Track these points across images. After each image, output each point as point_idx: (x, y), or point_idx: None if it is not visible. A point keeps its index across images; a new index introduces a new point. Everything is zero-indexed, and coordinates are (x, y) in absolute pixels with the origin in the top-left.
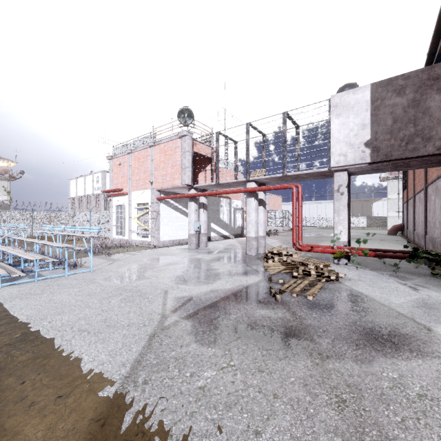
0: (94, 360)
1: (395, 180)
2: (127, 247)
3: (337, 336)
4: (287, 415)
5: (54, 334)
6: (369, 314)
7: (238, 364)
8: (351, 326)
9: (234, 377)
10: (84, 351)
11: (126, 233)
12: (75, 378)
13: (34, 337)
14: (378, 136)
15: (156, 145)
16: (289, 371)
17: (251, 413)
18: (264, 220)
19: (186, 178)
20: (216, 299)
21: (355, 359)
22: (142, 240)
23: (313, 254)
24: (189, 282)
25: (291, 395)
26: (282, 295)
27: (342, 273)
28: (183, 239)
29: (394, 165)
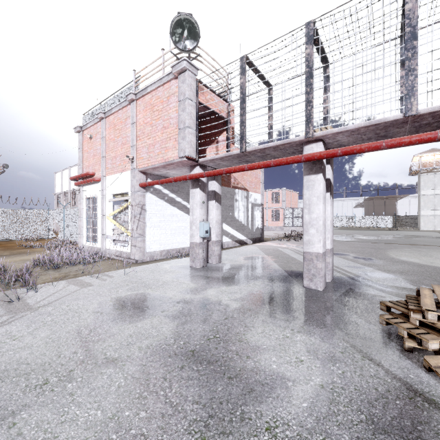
0: None
1: (430, 174)
2: (92, 262)
3: None
4: None
5: None
6: None
7: None
8: None
9: None
10: None
11: (98, 238)
12: None
13: None
14: None
15: (138, 98)
16: None
17: None
18: (331, 220)
19: (186, 144)
20: None
21: None
22: (119, 251)
23: None
24: None
25: None
26: None
27: None
28: (183, 248)
29: None
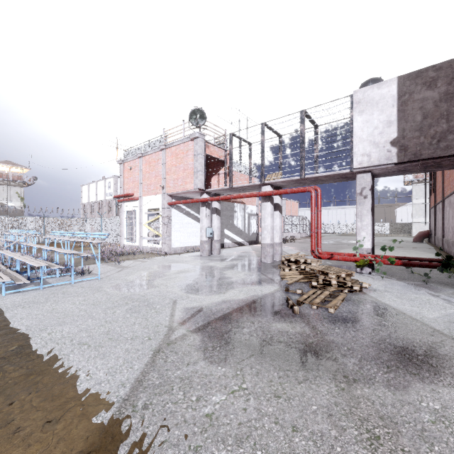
0: (91, 378)
1: (421, 184)
2: (137, 253)
3: (364, 356)
4: (309, 453)
5: (52, 347)
6: (400, 330)
7: (251, 387)
8: (379, 344)
9: (246, 403)
10: (81, 368)
11: (137, 239)
12: (68, 400)
13: (30, 350)
14: (406, 134)
15: (167, 148)
16: (310, 397)
17: (266, 449)
18: (280, 226)
19: (198, 182)
20: (228, 310)
21: (388, 384)
22: (153, 247)
23: (333, 262)
24: (199, 292)
25: (313, 427)
26: (300, 307)
27: (366, 283)
28: (195, 246)
29: (424, 165)
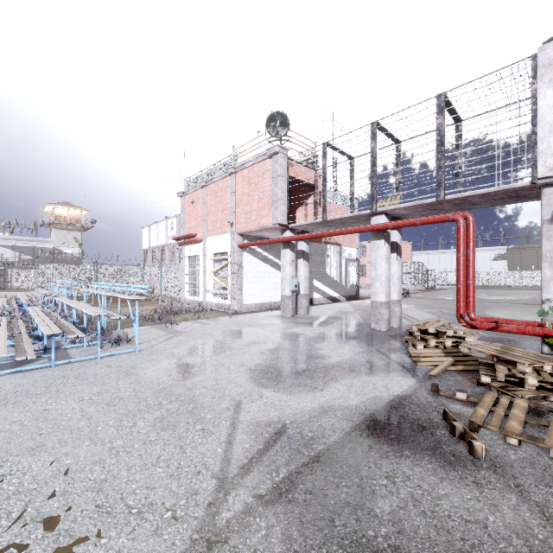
0: None
1: None
2: (199, 311)
3: None
4: None
5: None
6: None
7: None
8: None
9: None
10: None
11: (200, 292)
12: None
13: None
14: None
15: (237, 171)
16: None
17: None
18: (399, 276)
19: (278, 214)
20: (333, 436)
21: None
22: (219, 303)
23: (488, 332)
24: (280, 384)
25: None
26: (478, 437)
27: None
28: (275, 302)
29: None
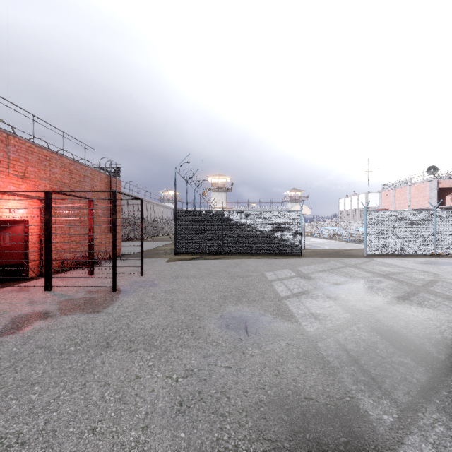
0: None
1: None
2: None
3: None
4: None
5: None
6: None
7: None
8: None
9: None
10: None
11: None
12: None
13: None
14: None
15: (411, 185)
16: None
17: None
18: None
19: (432, 203)
20: None
21: None
22: None
23: None
24: None
25: None
26: None
27: None
28: None
29: None
